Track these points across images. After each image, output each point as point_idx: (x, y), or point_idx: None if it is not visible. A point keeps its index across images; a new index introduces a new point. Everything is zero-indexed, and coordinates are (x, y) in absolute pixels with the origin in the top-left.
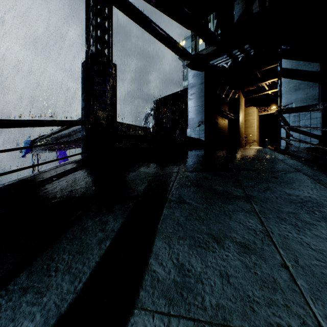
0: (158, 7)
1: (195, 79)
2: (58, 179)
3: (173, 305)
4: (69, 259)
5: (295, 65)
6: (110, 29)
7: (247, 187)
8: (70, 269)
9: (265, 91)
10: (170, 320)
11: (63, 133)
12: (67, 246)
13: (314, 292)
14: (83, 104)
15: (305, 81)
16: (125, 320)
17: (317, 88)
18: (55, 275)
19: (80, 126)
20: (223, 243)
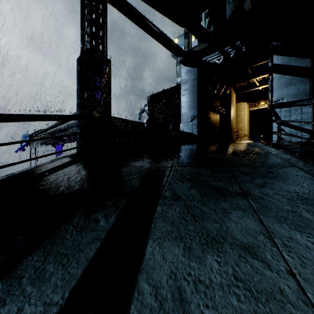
0: (151, 5)
1: (188, 75)
2: (51, 173)
3: None
4: (56, 262)
5: (286, 60)
6: (104, 26)
7: (243, 183)
8: (56, 274)
9: (256, 87)
10: None
11: (59, 127)
12: (55, 247)
13: None
14: (78, 100)
15: (296, 76)
16: None
17: (308, 83)
18: (40, 282)
19: (76, 121)
20: (221, 245)
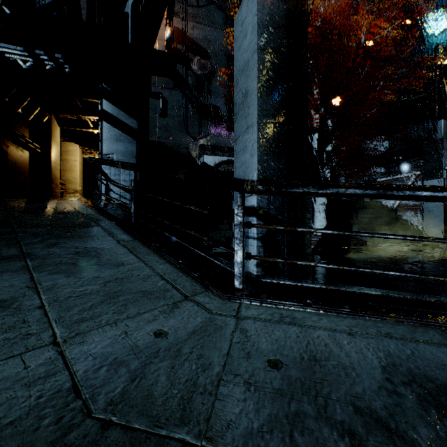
0: None
1: None
2: None
3: None
4: None
5: (116, 112)
6: None
7: (28, 245)
8: None
9: (91, 128)
10: None
11: None
12: None
13: (61, 315)
14: None
15: (125, 134)
16: None
17: (136, 145)
18: None
19: None
20: None
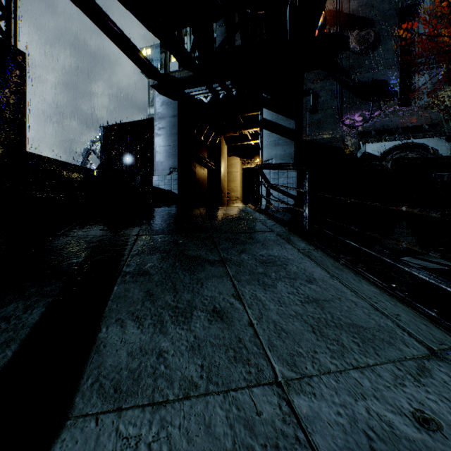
0: None
1: (166, 108)
2: None
3: (127, 398)
4: None
5: (275, 117)
6: None
7: (223, 250)
8: None
9: (249, 140)
10: (122, 414)
11: None
12: None
13: (272, 341)
14: None
15: (283, 137)
16: (52, 439)
17: (293, 146)
18: None
19: None
20: (192, 314)
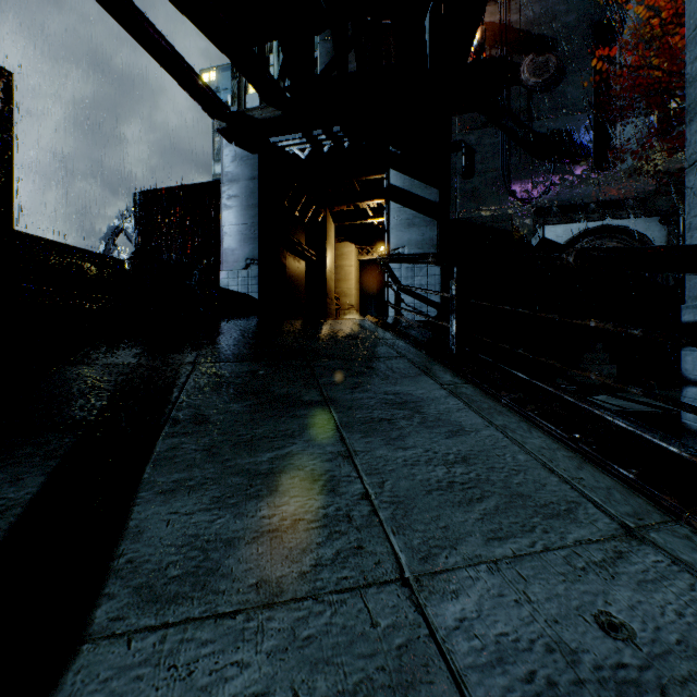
0: None
1: (240, 166)
2: None
3: (176, 608)
4: None
5: (408, 184)
6: None
7: (327, 386)
8: None
9: (369, 218)
10: (169, 633)
11: None
12: None
13: (397, 520)
14: None
15: (421, 214)
16: (59, 672)
17: (436, 228)
18: None
19: None
20: (277, 483)
